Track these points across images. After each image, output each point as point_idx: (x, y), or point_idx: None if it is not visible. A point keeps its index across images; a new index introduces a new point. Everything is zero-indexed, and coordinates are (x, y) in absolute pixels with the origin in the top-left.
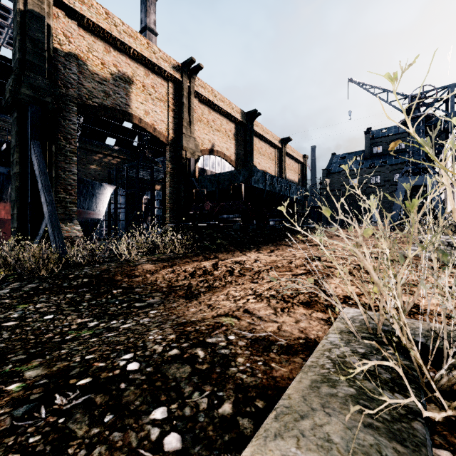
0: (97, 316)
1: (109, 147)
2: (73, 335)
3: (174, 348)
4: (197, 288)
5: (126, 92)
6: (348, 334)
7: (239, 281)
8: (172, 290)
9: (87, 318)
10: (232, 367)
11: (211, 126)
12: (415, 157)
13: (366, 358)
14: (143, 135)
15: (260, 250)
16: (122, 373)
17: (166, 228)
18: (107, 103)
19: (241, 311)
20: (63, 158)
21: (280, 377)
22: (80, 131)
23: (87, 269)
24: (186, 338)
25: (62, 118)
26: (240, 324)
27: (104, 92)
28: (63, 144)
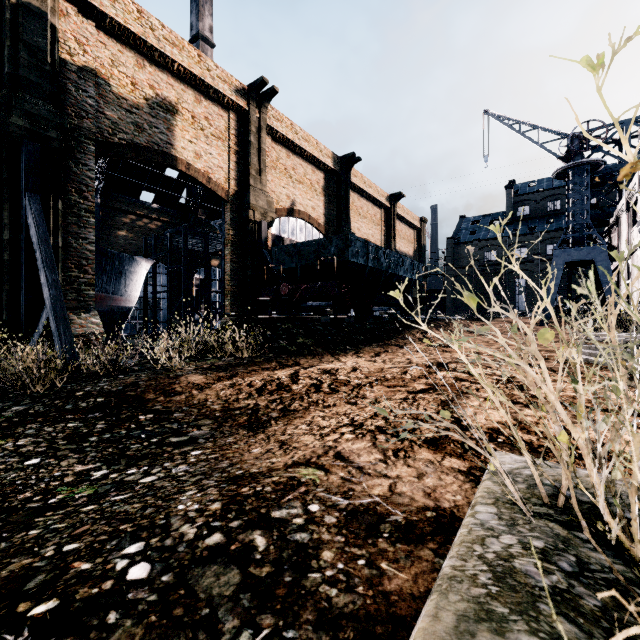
0: (109, 460)
1: (145, 205)
2: (62, 497)
3: (215, 530)
4: (266, 411)
5: (168, 126)
6: (510, 507)
7: (328, 401)
8: (229, 415)
9: (92, 464)
10: (313, 571)
11: (291, 176)
12: (577, 220)
13: (550, 562)
14: (194, 188)
15: (360, 353)
16: (117, 588)
17: (225, 321)
18: (141, 141)
19: (330, 456)
20: (75, 219)
21: (397, 594)
22: (102, 182)
23: (105, 383)
24: (238, 510)
25: (73, 162)
26: (328, 481)
27: (135, 125)
28: (74, 200)
